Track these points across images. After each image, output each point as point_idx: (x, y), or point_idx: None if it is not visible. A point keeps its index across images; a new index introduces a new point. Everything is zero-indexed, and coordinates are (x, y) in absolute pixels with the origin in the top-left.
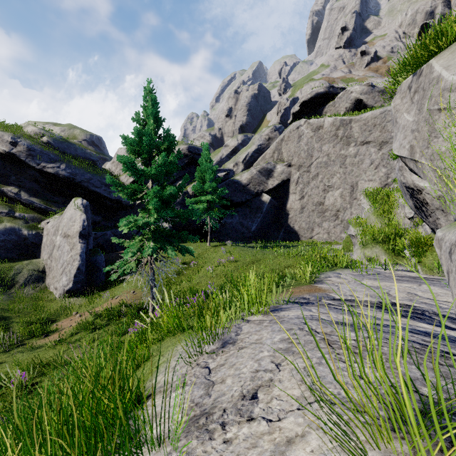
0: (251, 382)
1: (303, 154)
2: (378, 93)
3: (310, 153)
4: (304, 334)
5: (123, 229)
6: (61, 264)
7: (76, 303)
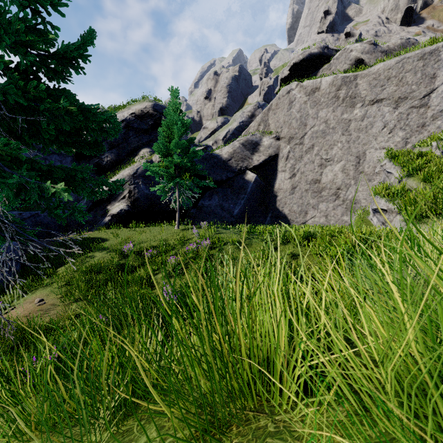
0: None
1: (294, 123)
2: (381, 54)
3: (303, 121)
4: None
5: None
6: None
7: None
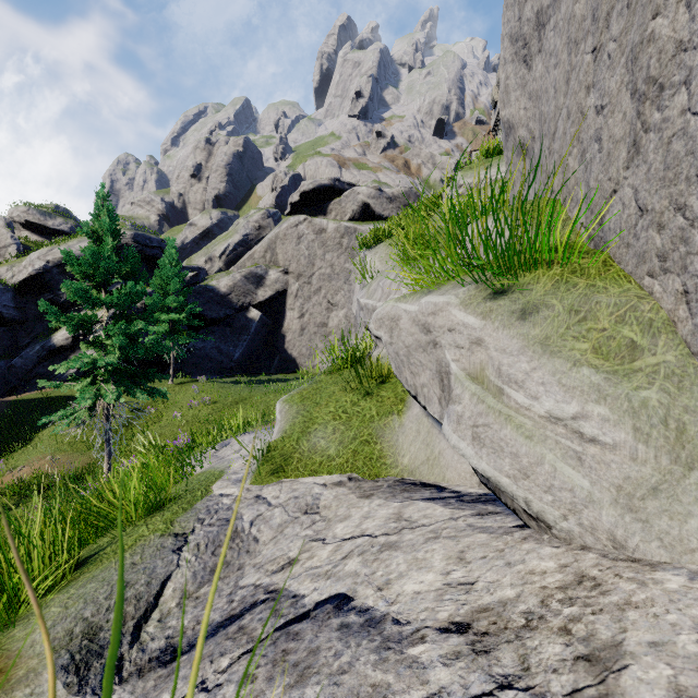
0: (239, 449)
1: (303, 260)
2: (386, 200)
3: (311, 260)
4: (266, 432)
5: (57, 368)
6: None
7: None
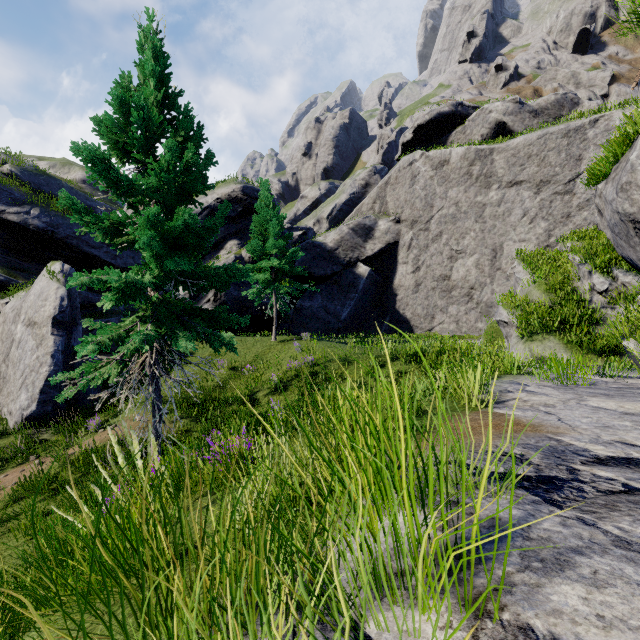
0: None
1: (418, 203)
2: (529, 114)
3: (429, 202)
4: None
5: (105, 302)
6: (21, 372)
7: (42, 438)
